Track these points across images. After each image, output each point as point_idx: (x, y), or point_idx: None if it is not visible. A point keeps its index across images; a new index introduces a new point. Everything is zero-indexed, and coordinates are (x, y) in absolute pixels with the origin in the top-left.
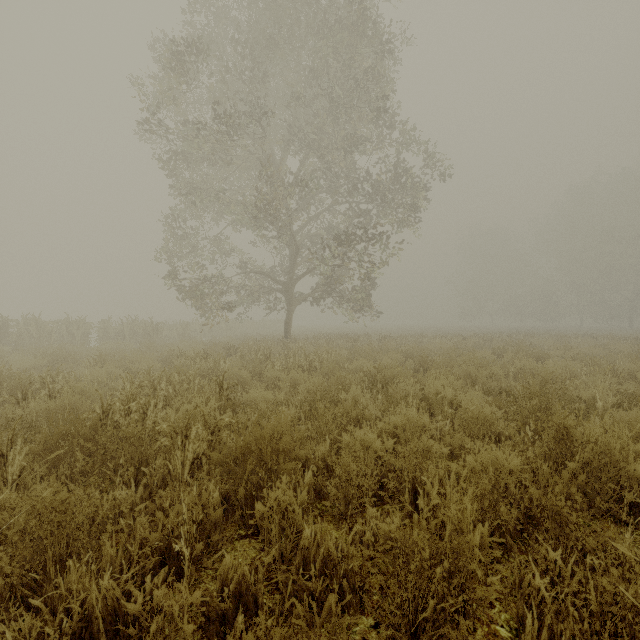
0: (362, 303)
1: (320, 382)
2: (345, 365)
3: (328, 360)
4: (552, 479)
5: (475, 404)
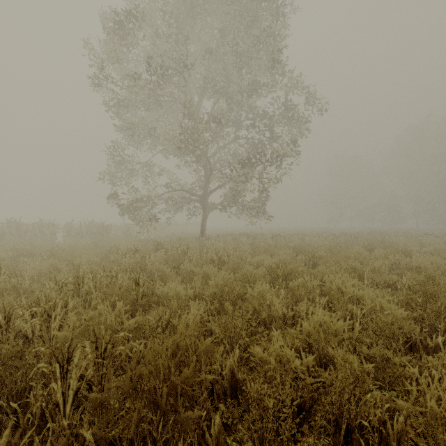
0: (259, 210)
1: (228, 278)
2: (248, 259)
3: (234, 255)
4: None
5: (380, 304)
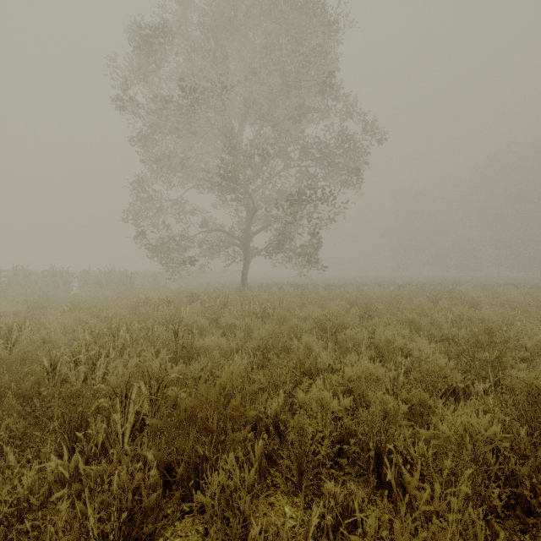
0: (310, 256)
1: (273, 330)
2: (296, 311)
3: (280, 307)
4: (540, 453)
5: (427, 354)
